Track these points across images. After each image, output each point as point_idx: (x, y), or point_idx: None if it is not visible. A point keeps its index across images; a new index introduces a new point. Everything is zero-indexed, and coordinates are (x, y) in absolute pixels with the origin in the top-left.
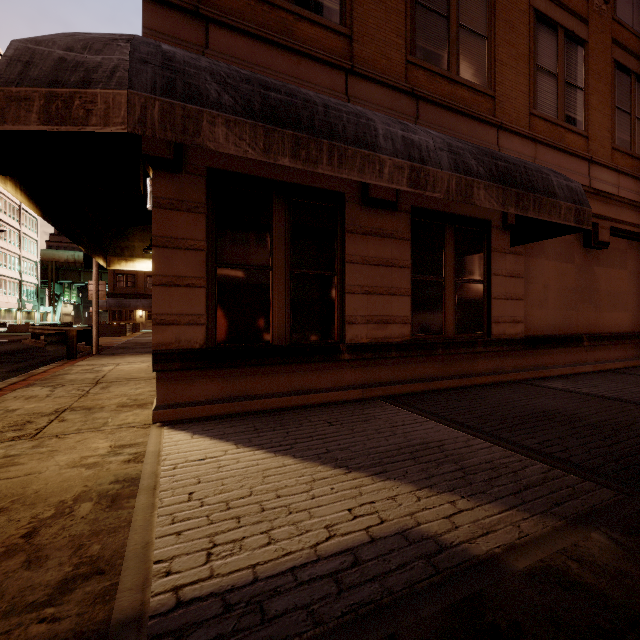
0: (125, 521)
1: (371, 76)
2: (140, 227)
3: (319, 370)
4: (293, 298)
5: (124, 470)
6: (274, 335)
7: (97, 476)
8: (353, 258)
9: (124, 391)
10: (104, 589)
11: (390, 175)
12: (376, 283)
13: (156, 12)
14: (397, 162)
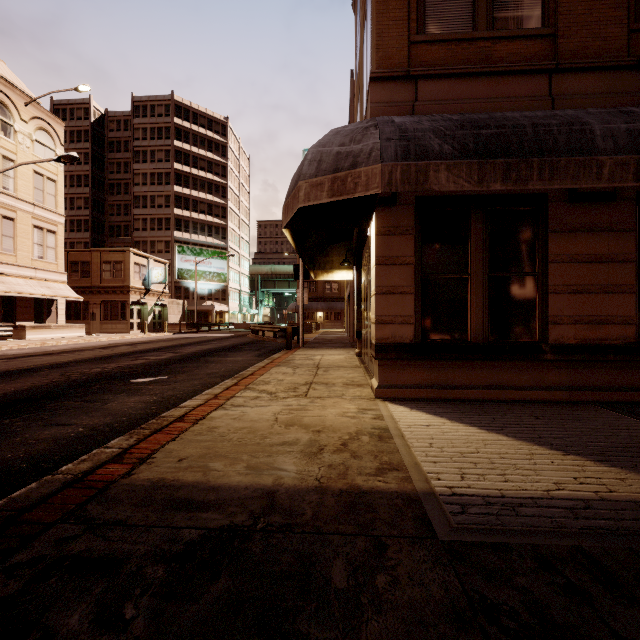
0: (394, 449)
1: (580, 66)
2: (337, 244)
3: (518, 368)
4: (490, 300)
5: (375, 423)
6: (472, 334)
7: (360, 423)
8: (557, 257)
9: (340, 374)
10: (403, 477)
11: (610, 174)
12: (587, 281)
13: (379, 88)
14: (619, 159)
